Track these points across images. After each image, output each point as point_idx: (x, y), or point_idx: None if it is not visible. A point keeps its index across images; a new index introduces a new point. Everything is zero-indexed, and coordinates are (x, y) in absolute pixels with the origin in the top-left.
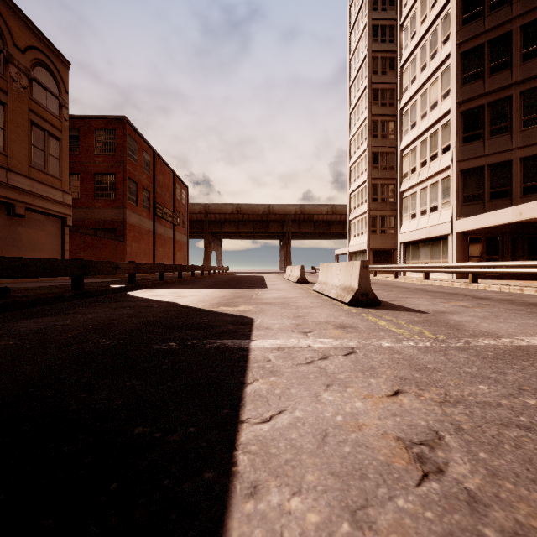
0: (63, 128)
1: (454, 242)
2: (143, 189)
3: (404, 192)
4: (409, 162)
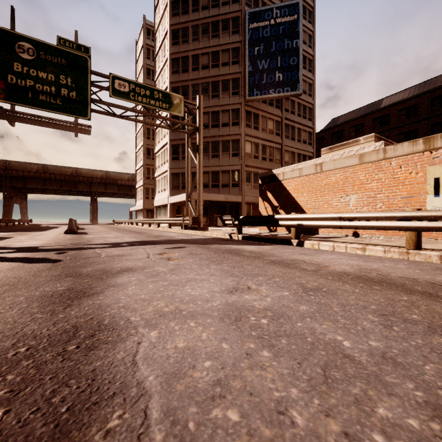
0: None
1: (169, 208)
2: None
3: (156, 178)
4: (158, 161)
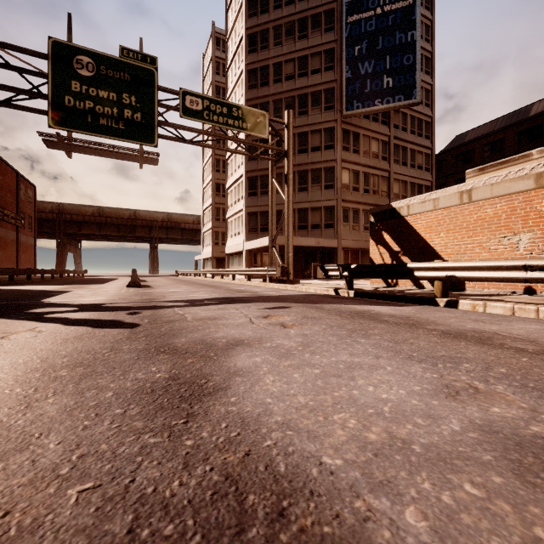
0: None
1: (244, 255)
2: None
3: (228, 219)
4: (230, 199)
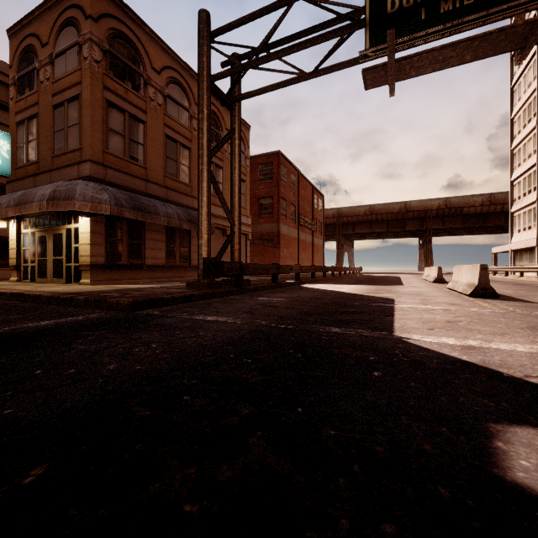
0: (246, 173)
1: None
2: (291, 204)
3: None
4: None
